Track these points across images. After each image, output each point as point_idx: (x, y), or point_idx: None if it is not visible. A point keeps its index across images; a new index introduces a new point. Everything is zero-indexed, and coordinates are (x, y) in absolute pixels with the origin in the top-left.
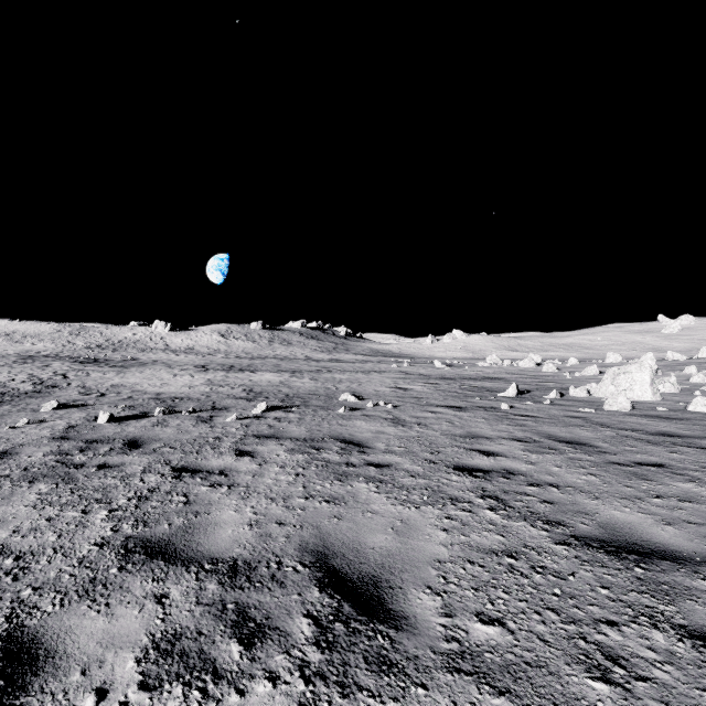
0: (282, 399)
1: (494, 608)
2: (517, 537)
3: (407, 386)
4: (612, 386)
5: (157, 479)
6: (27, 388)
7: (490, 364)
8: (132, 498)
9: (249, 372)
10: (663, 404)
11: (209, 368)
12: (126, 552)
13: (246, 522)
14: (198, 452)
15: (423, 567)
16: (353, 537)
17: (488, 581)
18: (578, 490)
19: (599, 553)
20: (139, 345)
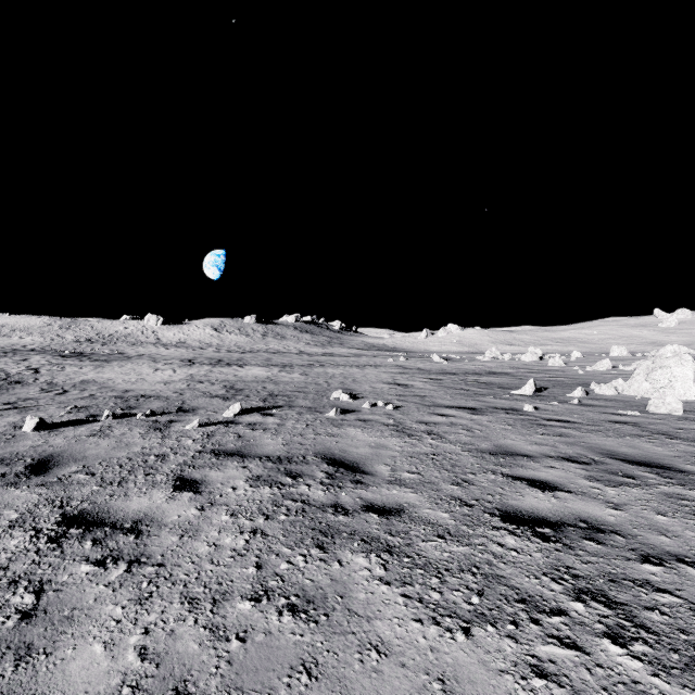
0: (264, 398)
1: None
2: None
3: (407, 382)
4: (647, 383)
5: (20, 543)
6: None
7: (490, 358)
8: None
9: (237, 366)
10: None
11: (195, 363)
12: None
13: (110, 689)
14: (120, 483)
15: None
16: None
17: None
18: None
19: None
20: (130, 339)
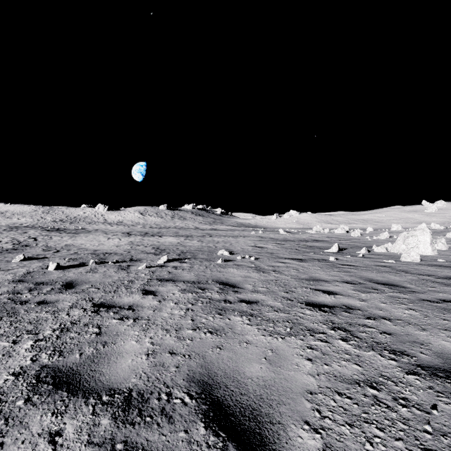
0: (179, 254)
1: (374, 449)
2: (372, 367)
3: (263, 245)
4: (404, 245)
5: (79, 313)
6: (8, 247)
7: (315, 231)
8: (56, 329)
9: (158, 236)
10: (440, 257)
11: (131, 234)
12: (37, 382)
13: (144, 352)
14: (114, 292)
15: (297, 399)
16: (233, 367)
17: (359, 416)
18: (406, 322)
19: (448, 383)
20: (87, 220)
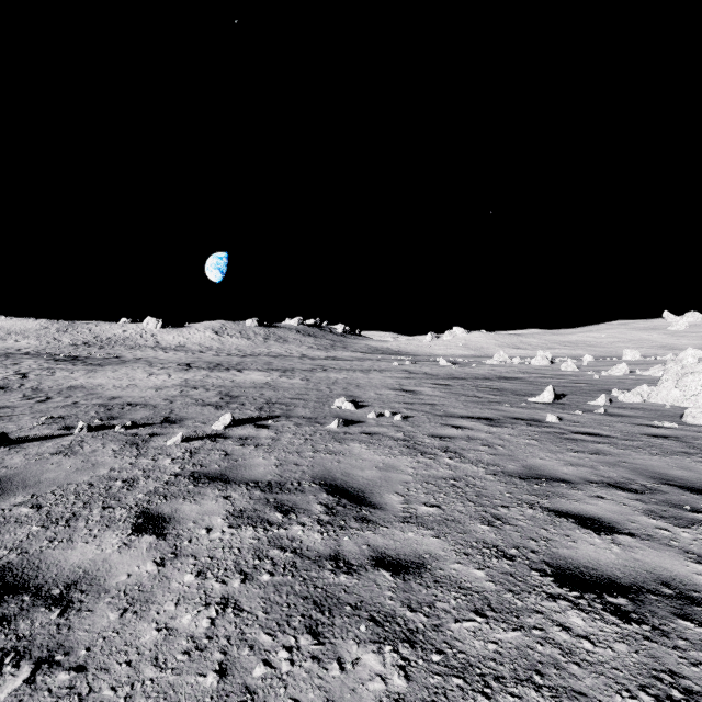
0: (261, 407)
1: None
2: None
3: (414, 388)
4: (677, 390)
5: None
6: None
7: (499, 362)
8: None
9: (235, 371)
10: None
11: (192, 367)
12: None
13: None
14: (68, 520)
15: None
16: None
17: None
18: None
19: None
20: (128, 342)
